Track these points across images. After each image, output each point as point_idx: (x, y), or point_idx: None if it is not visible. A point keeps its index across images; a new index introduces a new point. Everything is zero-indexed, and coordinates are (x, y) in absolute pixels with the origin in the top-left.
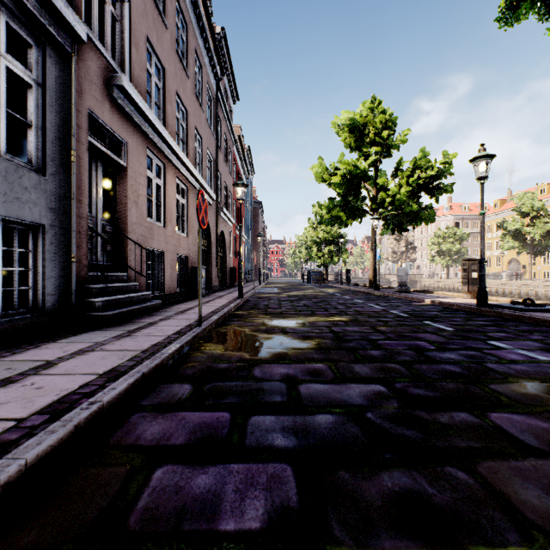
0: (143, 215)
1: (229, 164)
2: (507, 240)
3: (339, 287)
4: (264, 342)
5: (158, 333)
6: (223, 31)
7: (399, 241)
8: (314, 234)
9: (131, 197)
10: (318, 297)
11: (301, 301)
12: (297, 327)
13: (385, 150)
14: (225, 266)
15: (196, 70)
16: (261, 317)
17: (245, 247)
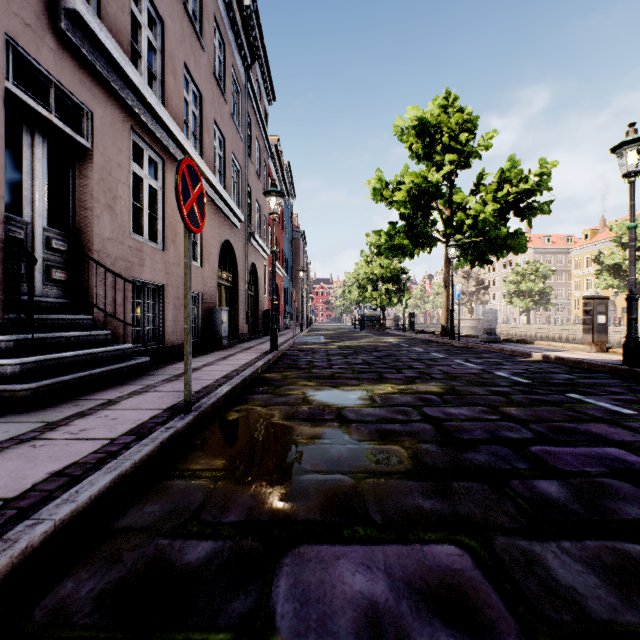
0: (124, 228)
1: (264, 180)
2: (604, 277)
3: (401, 335)
4: (305, 450)
5: (98, 432)
6: (254, 3)
7: (468, 280)
8: (368, 269)
9: (102, 198)
10: (380, 349)
11: (358, 355)
12: (363, 408)
13: (463, 159)
14: (258, 309)
15: (216, 44)
16: (302, 385)
17: (284, 285)
